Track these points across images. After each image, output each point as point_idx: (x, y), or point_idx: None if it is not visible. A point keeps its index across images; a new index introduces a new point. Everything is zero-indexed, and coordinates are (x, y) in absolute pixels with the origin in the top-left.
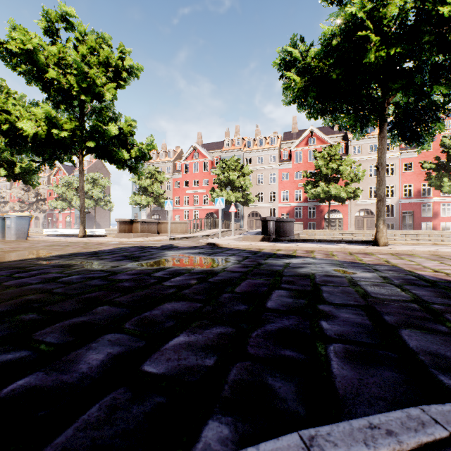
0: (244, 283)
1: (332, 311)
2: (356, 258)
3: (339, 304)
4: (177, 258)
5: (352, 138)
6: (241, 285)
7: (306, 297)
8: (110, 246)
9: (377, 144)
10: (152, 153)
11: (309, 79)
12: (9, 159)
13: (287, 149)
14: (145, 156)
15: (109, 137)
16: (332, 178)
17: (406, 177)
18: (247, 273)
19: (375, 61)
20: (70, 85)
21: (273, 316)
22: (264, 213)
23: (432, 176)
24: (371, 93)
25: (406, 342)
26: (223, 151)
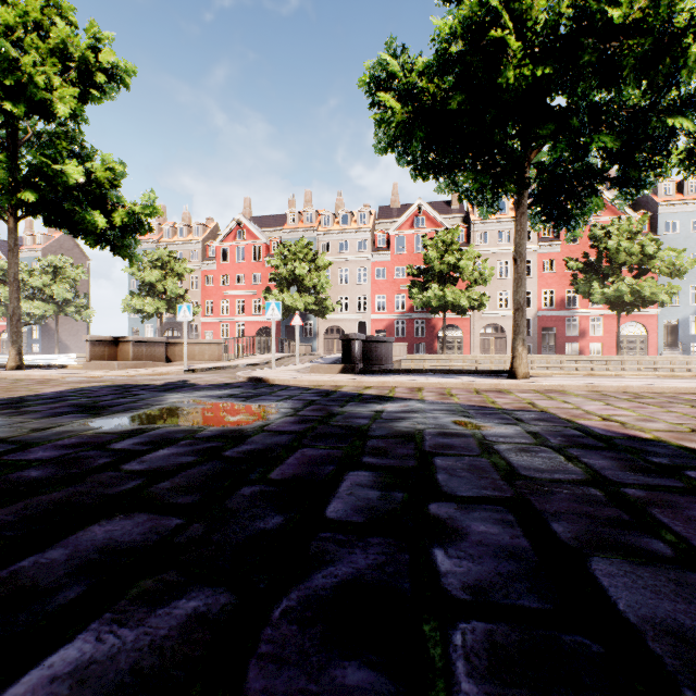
0: (292, 458)
1: (454, 517)
2: (487, 399)
3: (467, 499)
4: (182, 408)
5: (478, 216)
6: (286, 461)
7: (407, 485)
8: (63, 387)
9: (509, 232)
10: (165, 226)
11: (415, 110)
12: None
13: (384, 231)
14: (141, 227)
15: (66, 185)
16: (449, 278)
17: (546, 280)
18: (304, 435)
19: (516, 85)
20: None
21: (335, 544)
22: (350, 329)
23: (579, 279)
24: (505, 144)
25: (610, 596)
26: (286, 230)
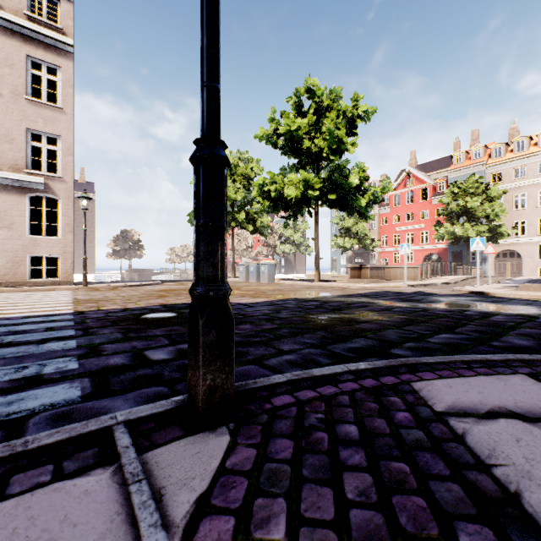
0: None
1: None
2: None
3: None
4: (461, 303)
5: None
6: None
7: None
8: (362, 291)
9: None
10: None
11: None
12: (253, 216)
13: None
14: (377, 199)
15: (349, 187)
16: None
17: None
18: None
19: None
20: (319, 149)
21: None
22: (527, 253)
23: None
24: None
25: None
26: (452, 170)
